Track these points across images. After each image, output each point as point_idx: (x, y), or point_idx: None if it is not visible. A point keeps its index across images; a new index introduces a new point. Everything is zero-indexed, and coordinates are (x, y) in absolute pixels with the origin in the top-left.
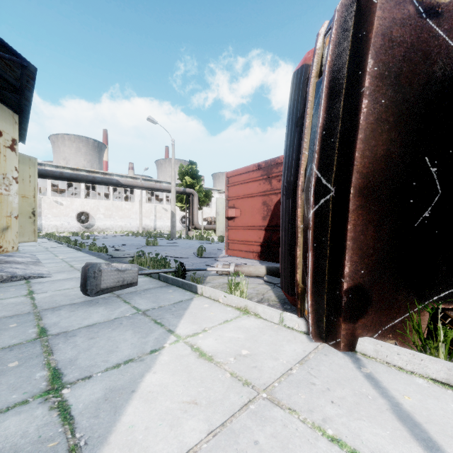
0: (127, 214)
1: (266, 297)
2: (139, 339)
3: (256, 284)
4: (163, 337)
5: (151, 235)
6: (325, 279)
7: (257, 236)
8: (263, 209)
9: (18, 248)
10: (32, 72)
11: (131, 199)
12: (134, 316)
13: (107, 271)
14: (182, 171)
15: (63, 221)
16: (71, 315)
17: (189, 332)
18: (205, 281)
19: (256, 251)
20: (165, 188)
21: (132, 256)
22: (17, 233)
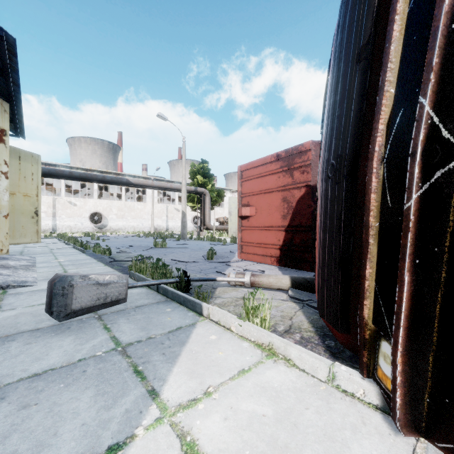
0: (139, 214)
1: (296, 324)
2: (99, 412)
3: (279, 301)
4: (139, 410)
5: (162, 235)
6: (434, 325)
7: (275, 237)
8: (283, 207)
9: (8, 250)
10: (11, 45)
11: (143, 200)
12: (109, 355)
13: (81, 286)
14: (194, 170)
15: (76, 222)
16: (22, 351)
17: (182, 396)
18: (214, 294)
19: (274, 255)
20: (176, 187)
21: (135, 260)
22: (7, 234)
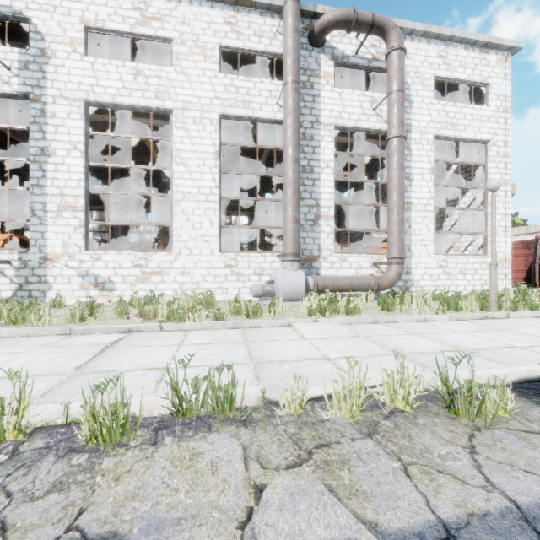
0: None
1: None
2: None
3: None
4: None
5: None
6: None
7: (521, 275)
8: (525, 262)
9: None
10: None
11: None
12: None
13: None
14: None
15: None
16: None
17: None
18: None
19: (520, 282)
20: None
21: None
22: None
